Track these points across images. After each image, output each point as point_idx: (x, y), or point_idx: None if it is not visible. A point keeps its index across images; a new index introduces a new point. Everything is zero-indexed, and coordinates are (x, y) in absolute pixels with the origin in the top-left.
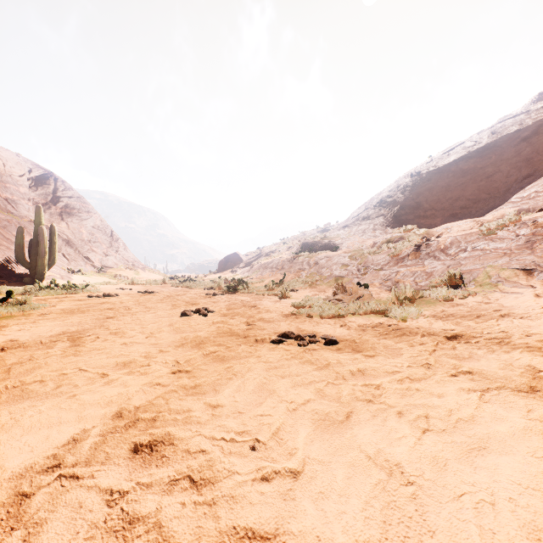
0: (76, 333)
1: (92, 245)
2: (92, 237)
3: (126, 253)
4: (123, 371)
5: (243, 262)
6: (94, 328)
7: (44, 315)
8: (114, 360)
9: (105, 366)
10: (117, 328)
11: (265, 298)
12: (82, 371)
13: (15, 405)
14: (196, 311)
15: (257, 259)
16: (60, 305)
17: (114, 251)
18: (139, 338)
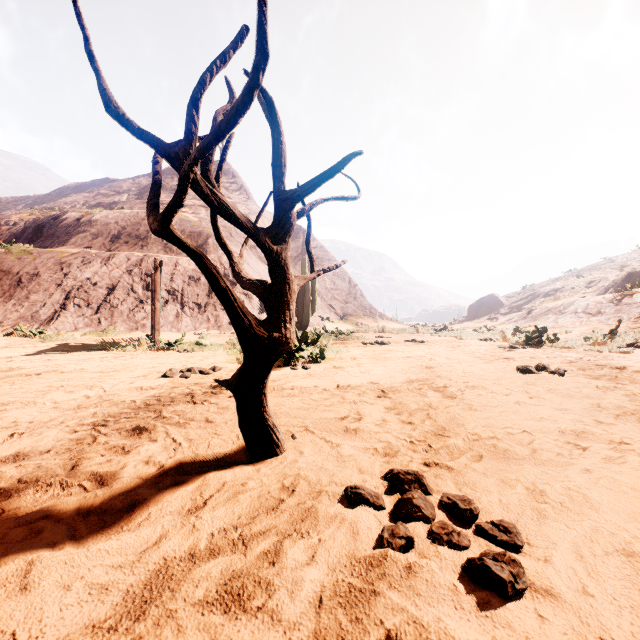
0: (426, 382)
1: (333, 293)
2: (333, 284)
3: (363, 299)
4: (598, 444)
5: (504, 307)
6: (434, 378)
7: (356, 359)
8: (548, 424)
9: (545, 431)
10: (464, 381)
11: (613, 356)
12: (527, 433)
13: (525, 467)
14: (539, 368)
15: (529, 301)
16: (353, 351)
17: (352, 298)
18: (522, 397)
